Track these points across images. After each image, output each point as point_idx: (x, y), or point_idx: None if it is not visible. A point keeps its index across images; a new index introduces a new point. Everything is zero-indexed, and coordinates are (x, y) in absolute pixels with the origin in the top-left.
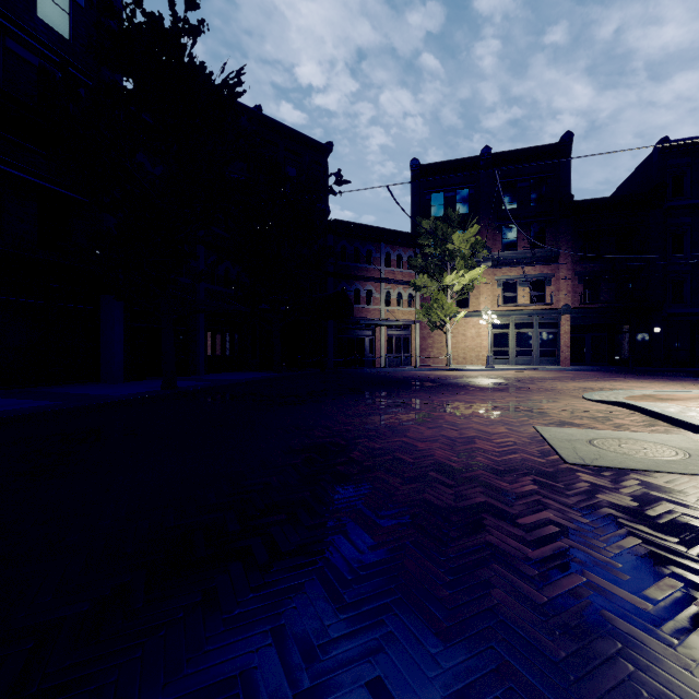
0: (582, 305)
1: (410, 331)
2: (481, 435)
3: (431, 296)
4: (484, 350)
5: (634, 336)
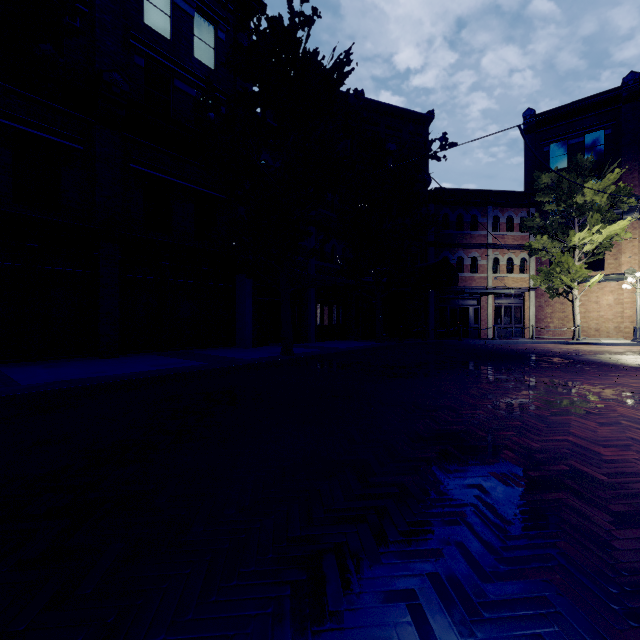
0: None
1: (522, 299)
2: None
3: (552, 259)
4: (627, 320)
5: None
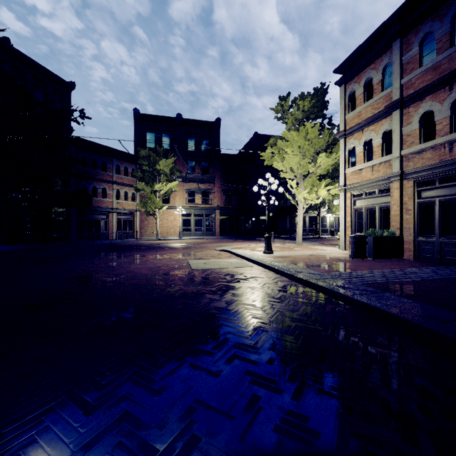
0: (225, 206)
1: (133, 216)
2: (164, 265)
3: (147, 196)
4: (178, 228)
5: (245, 222)
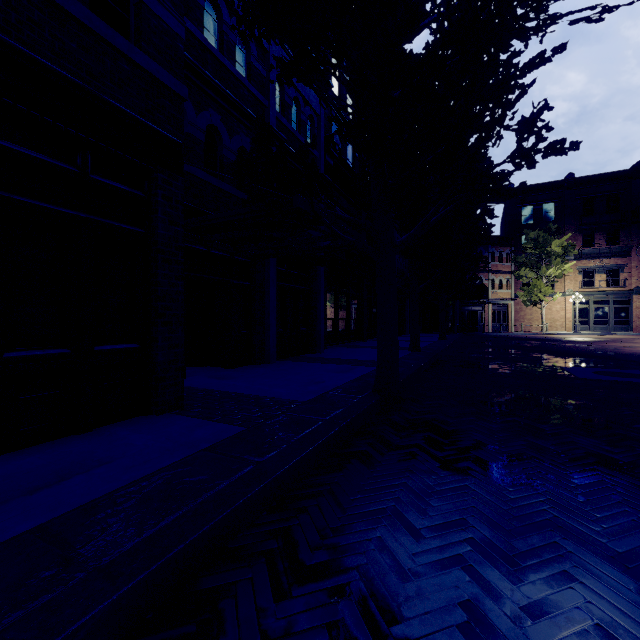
0: None
1: (506, 307)
2: None
3: (531, 283)
4: (567, 320)
5: None
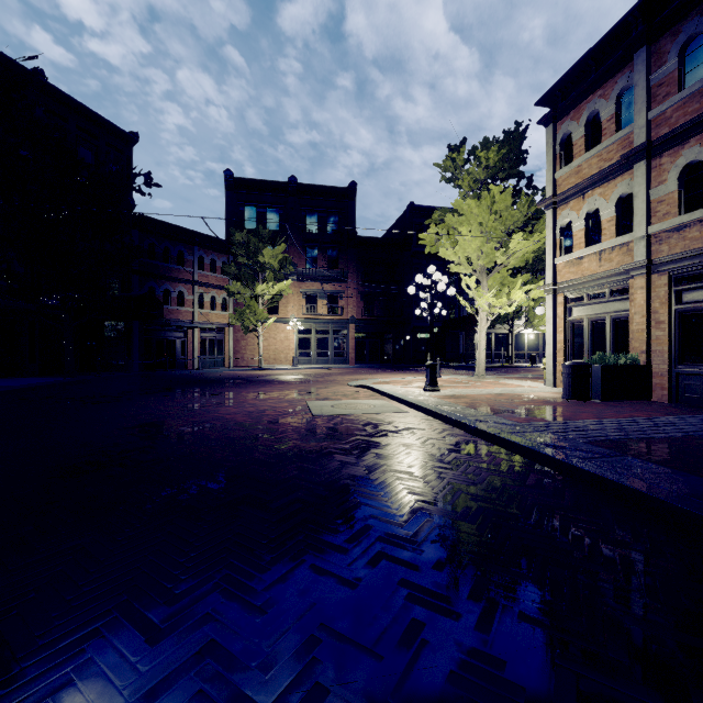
0: (363, 317)
1: (224, 334)
2: (270, 408)
3: (245, 302)
4: (291, 352)
5: (395, 342)
